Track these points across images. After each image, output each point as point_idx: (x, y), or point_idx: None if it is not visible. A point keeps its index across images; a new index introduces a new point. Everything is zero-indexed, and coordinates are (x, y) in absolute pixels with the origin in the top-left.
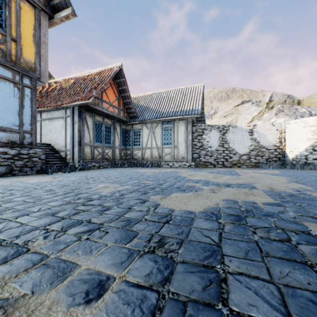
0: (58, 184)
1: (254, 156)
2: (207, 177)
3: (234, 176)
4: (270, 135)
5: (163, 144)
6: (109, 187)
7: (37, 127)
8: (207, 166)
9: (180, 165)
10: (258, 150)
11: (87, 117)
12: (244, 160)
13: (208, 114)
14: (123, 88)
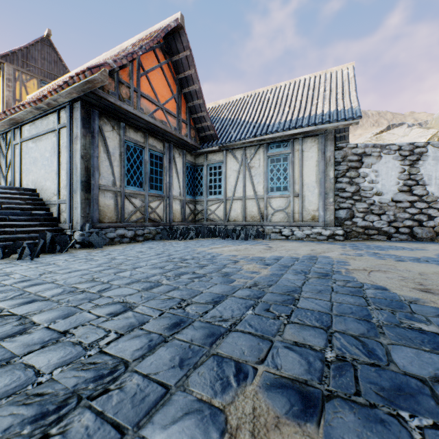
0: None
1: None
2: None
3: None
4: None
5: (269, 190)
6: None
7: (16, 156)
8: (370, 237)
9: (307, 234)
10: None
11: (106, 128)
12: None
13: None
14: (186, 74)
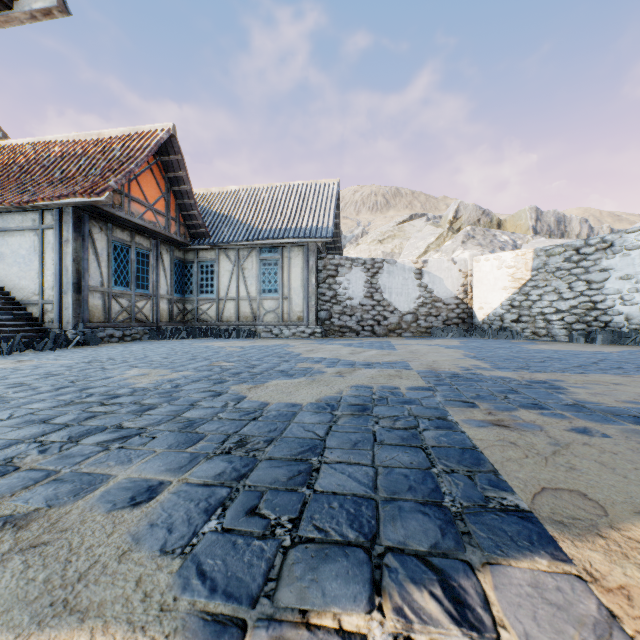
0: (34, 373)
1: (425, 316)
2: (338, 353)
3: (384, 350)
4: (449, 280)
5: (262, 292)
6: (149, 375)
7: None
8: (344, 335)
9: (294, 332)
10: (430, 306)
11: (95, 231)
12: (408, 322)
13: (351, 234)
14: (176, 175)
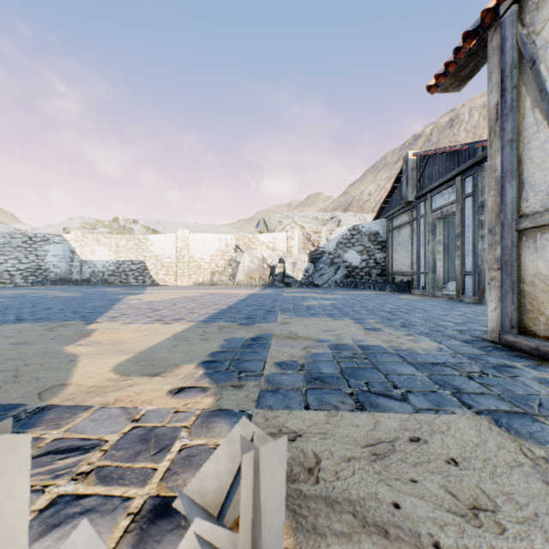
0: None
1: None
2: None
3: None
4: None
5: None
6: None
7: None
8: None
9: None
10: None
11: None
12: None
13: None
14: None
